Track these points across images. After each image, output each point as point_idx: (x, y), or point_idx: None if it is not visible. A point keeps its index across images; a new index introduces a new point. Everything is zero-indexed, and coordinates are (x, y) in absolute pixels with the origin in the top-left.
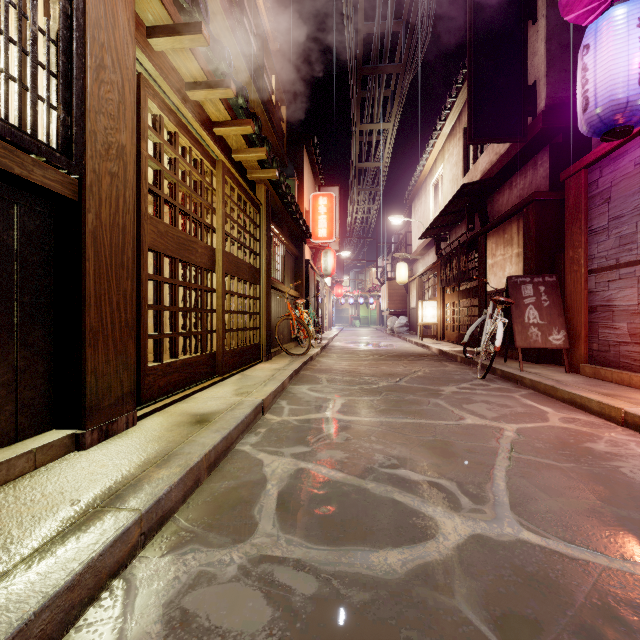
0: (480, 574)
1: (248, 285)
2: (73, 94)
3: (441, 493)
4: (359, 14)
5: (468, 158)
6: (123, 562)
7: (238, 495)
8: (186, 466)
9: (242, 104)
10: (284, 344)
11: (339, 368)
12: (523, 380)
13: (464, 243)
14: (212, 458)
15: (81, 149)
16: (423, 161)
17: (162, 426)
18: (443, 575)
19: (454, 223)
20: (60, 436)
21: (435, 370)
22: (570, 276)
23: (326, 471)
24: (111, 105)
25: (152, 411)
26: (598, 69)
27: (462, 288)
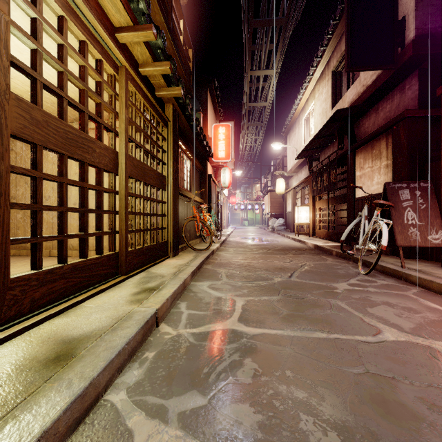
0: None
1: (156, 190)
2: None
3: None
4: None
5: (336, 94)
6: None
7: None
8: None
9: (143, 8)
10: (191, 240)
11: (236, 262)
12: (409, 277)
13: (334, 160)
14: None
15: None
16: (297, 101)
17: None
18: None
19: (323, 146)
20: None
21: (318, 264)
22: None
23: None
24: None
25: (8, 336)
26: None
27: (331, 196)
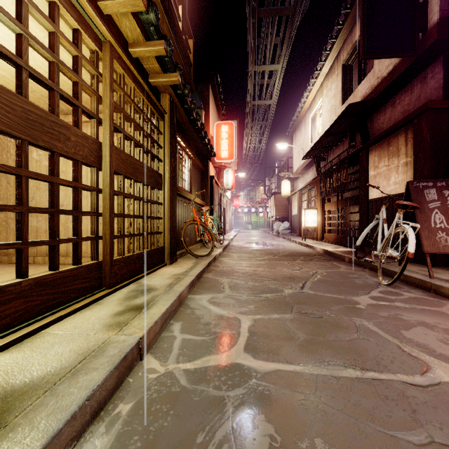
0: None
1: (149, 189)
2: None
3: None
4: None
5: (346, 89)
6: None
7: None
8: None
9: None
10: (191, 245)
11: (240, 270)
12: (440, 289)
13: (345, 159)
14: None
15: None
16: (304, 98)
17: None
18: None
19: (332, 145)
20: None
21: (331, 272)
22: None
23: None
24: None
25: None
26: None
27: (340, 198)
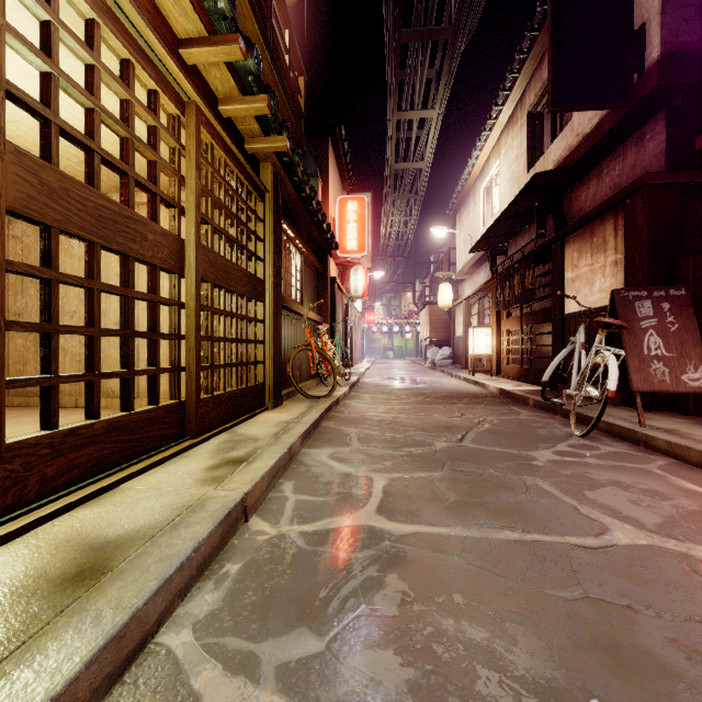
0: None
1: (245, 301)
2: None
3: None
4: None
5: (533, 149)
6: None
7: None
8: None
9: (224, 8)
10: (302, 382)
11: (374, 416)
12: (651, 441)
13: (531, 254)
14: None
15: None
16: (473, 160)
17: None
18: None
19: (514, 231)
20: None
21: (506, 420)
22: None
23: None
24: None
25: (1, 539)
26: None
27: (525, 311)
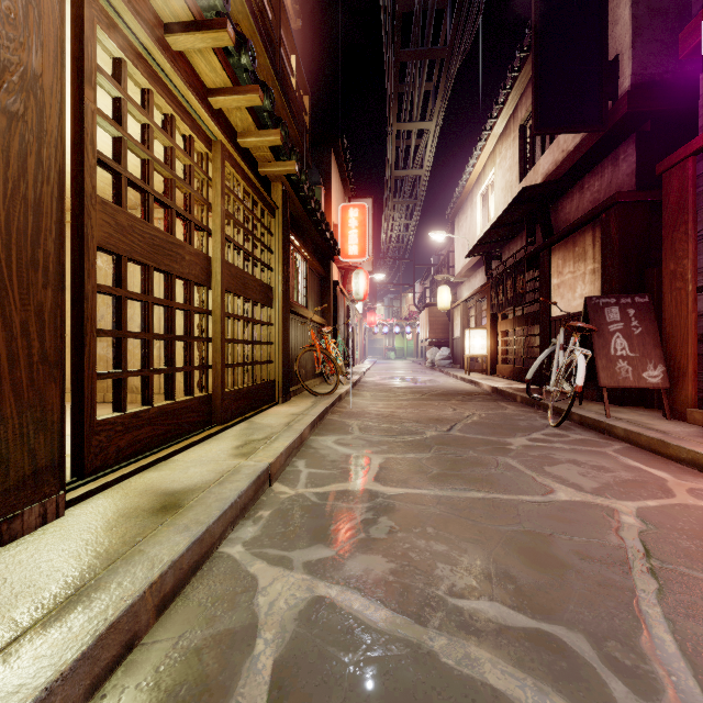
0: None
1: (259, 307)
2: None
3: (568, 665)
4: None
5: (525, 160)
6: None
7: (199, 672)
8: (101, 623)
9: (246, 64)
10: (307, 380)
11: (374, 411)
12: (613, 429)
13: (521, 260)
14: (168, 584)
15: None
16: (469, 168)
17: (103, 518)
18: None
19: (507, 238)
20: None
21: (493, 414)
22: (671, 295)
23: (360, 605)
24: (8, 1)
25: (99, 488)
26: None
27: (518, 314)
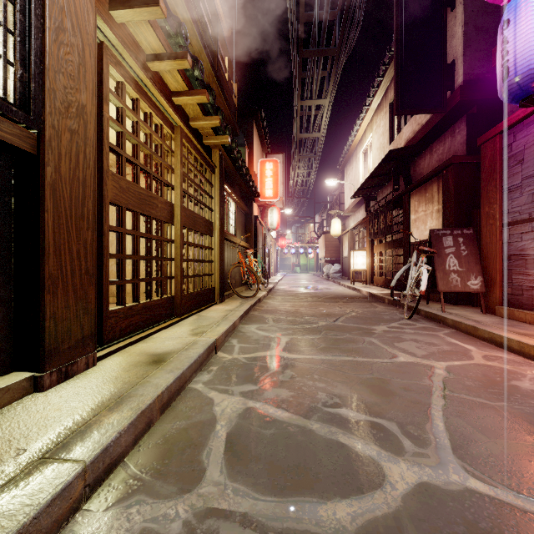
0: (433, 532)
1: (204, 237)
2: (31, 52)
3: (383, 435)
4: (300, 4)
5: (393, 129)
6: (63, 519)
7: (188, 437)
8: (137, 409)
9: (198, 76)
10: (236, 288)
11: (283, 309)
12: (445, 320)
13: (390, 201)
14: (165, 398)
15: (39, 105)
16: (354, 132)
17: (120, 366)
18: (395, 533)
19: (381, 184)
20: (18, 379)
21: (367, 311)
22: (486, 229)
23: (273, 410)
24: (71, 66)
25: (113, 351)
26: (518, 41)
27: (388, 240)
